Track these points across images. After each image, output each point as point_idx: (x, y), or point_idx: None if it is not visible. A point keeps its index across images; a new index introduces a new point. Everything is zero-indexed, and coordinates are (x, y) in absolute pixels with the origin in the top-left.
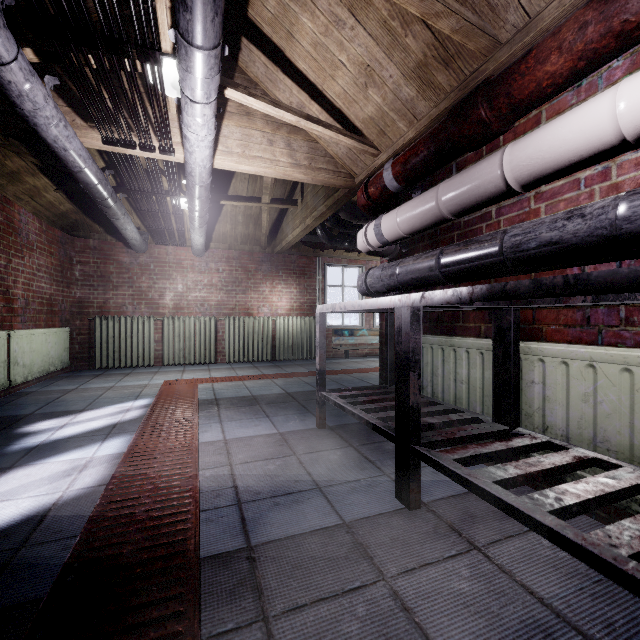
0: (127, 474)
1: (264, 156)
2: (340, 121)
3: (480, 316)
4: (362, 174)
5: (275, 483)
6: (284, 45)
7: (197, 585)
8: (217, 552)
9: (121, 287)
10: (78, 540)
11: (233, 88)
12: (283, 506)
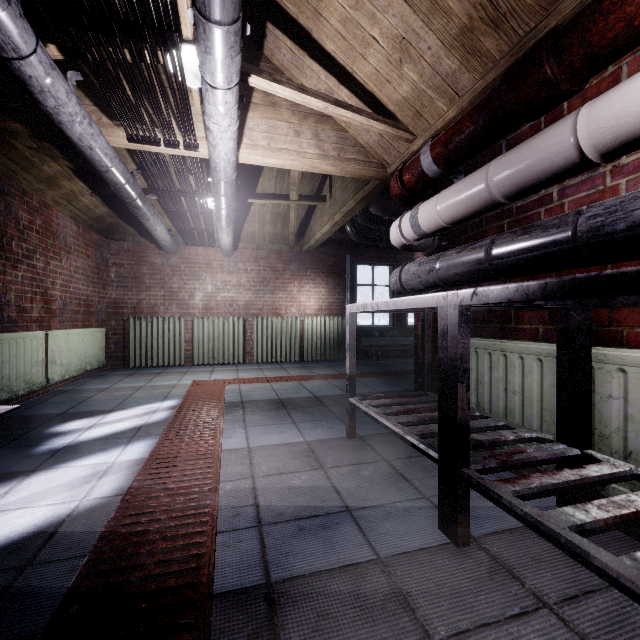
0: (145, 483)
1: (290, 148)
2: (371, 105)
3: (537, 316)
4: (395, 163)
5: (300, 502)
6: (311, 26)
7: (206, 631)
8: (232, 588)
9: (153, 288)
10: (86, 561)
11: (257, 75)
12: (308, 532)
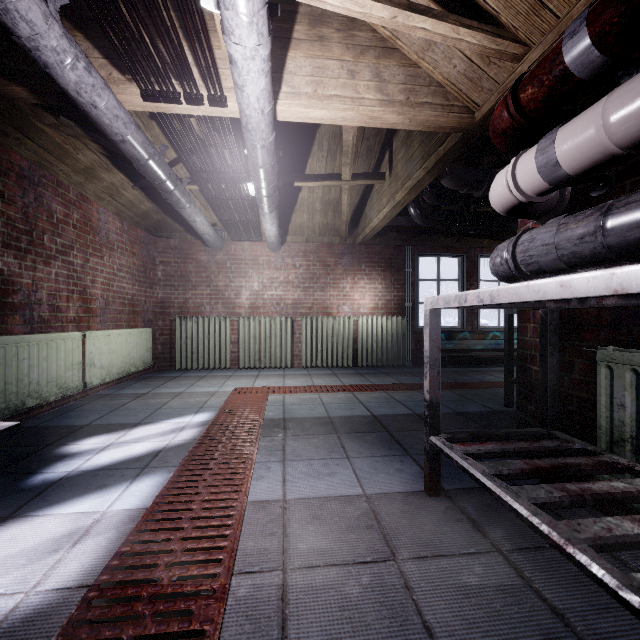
0: (128, 563)
1: (343, 94)
2: (459, 12)
3: None
4: (488, 101)
5: None
6: None
7: None
8: None
9: (199, 286)
10: None
11: None
12: None
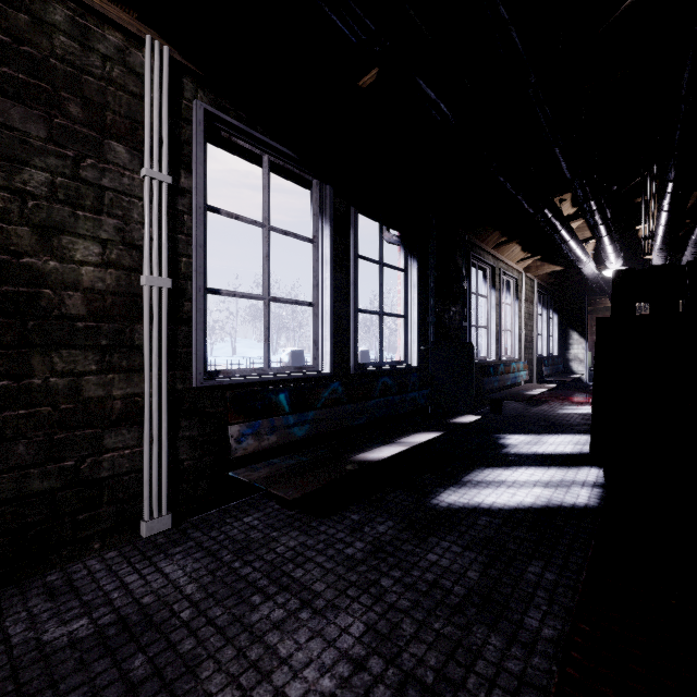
0: None
1: None
2: None
3: None
4: None
5: None
6: None
7: None
8: None
9: None
10: None
11: None
12: None
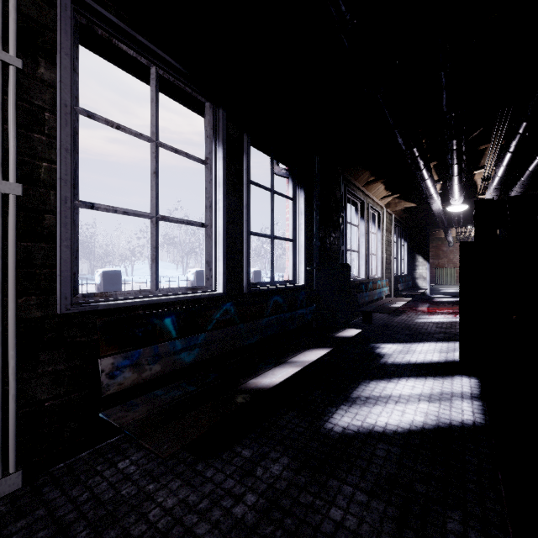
0: None
1: None
2: None
3: None
4: None
5: None
6: None
7: None
8: None
9: (443, 258)
10: None
11: None
12: None
